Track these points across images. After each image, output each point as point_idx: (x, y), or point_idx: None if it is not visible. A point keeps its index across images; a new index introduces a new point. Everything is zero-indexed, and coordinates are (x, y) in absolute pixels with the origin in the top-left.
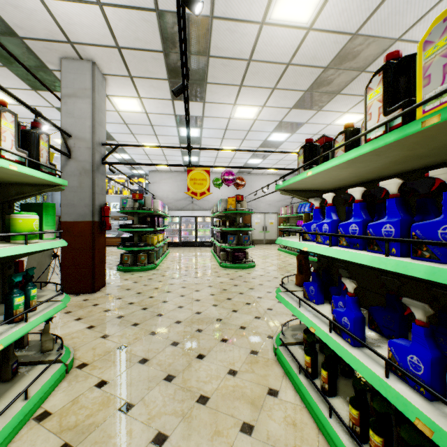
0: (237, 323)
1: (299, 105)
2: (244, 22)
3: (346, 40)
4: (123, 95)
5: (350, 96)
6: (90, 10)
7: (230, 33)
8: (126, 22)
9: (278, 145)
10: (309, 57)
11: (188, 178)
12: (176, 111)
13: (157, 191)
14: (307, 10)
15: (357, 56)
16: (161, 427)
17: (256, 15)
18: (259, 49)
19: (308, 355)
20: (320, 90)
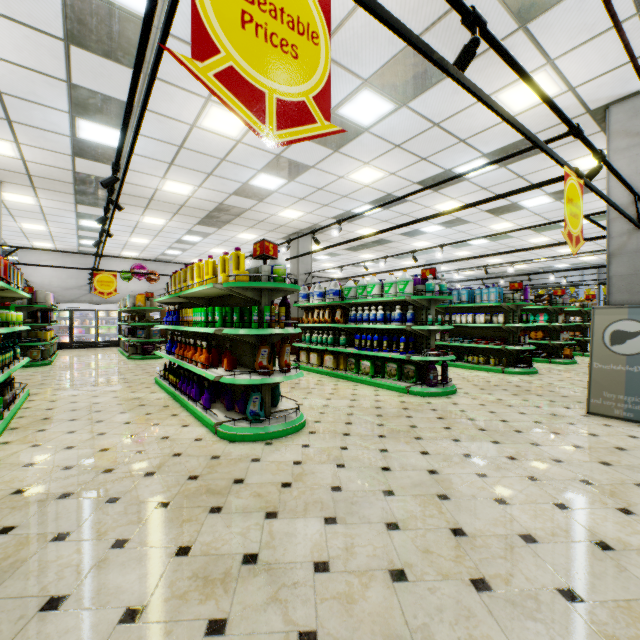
0: (137, 378)
1: (202, 224)
2: (143, 186)
3: (218, 204)
4: (18, 193)
5: (239, 225)
6: (13, 160)
7: (133, 188)
8: (44, 169)
9: (195, 244)
10: (197, 206)
11: (95, 280)
12: (78, 210)
13: (33, 275)
14: (186, 191)
15: (230, 211)
16: (96, 395)
17: (152, 186)
18: (158, 197)
19: (164, 370)
20: (214, 219)
